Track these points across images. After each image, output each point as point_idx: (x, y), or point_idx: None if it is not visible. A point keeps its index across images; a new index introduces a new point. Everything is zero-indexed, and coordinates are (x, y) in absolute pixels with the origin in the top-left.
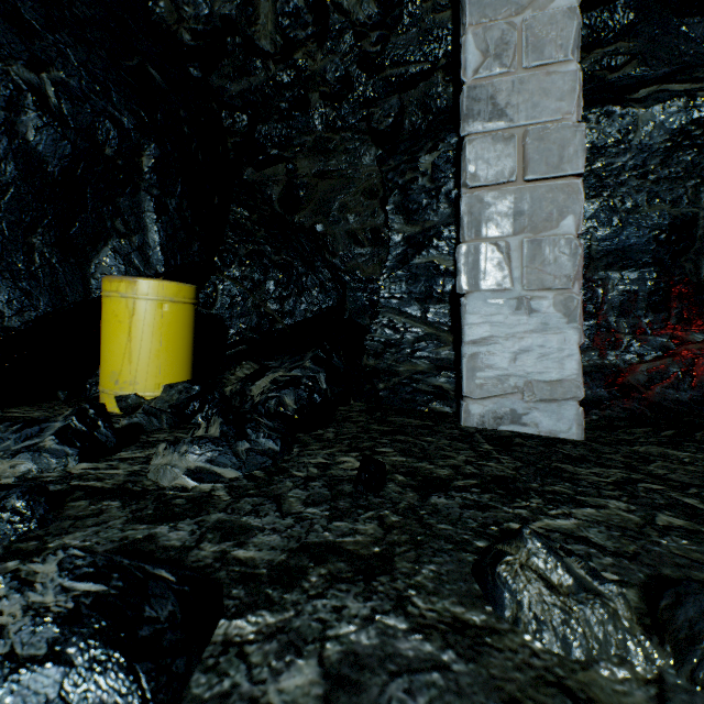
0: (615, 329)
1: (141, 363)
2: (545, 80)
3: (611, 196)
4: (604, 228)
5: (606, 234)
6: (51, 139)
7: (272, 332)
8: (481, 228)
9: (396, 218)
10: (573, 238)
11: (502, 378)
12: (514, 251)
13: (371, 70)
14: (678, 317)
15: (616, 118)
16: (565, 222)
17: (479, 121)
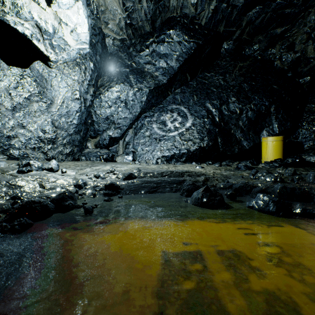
0: None
1: (268, 154)
2: None
3: None
4: None
5: None
6: (252, 114)
7: None
8: None
9: None
10: None
11: None
12: None
13: None
14: None
15: None
16: None
17: None
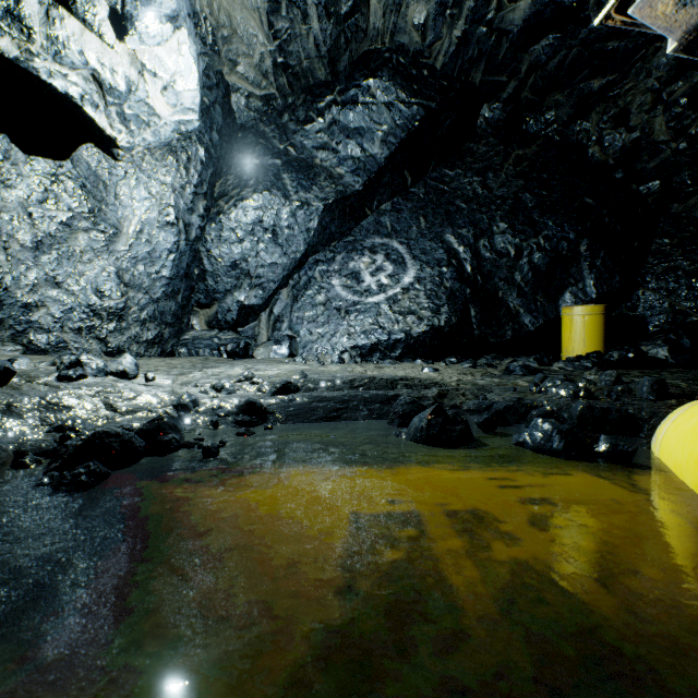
0: None
1: (575, 343)
2: None
3: None
4: None
5: None
6: (541, 259)
7: (685, 324)
8: None
9: None
10: None
11: None
12: None
13: None
14: None
15: None
16: None
17: None
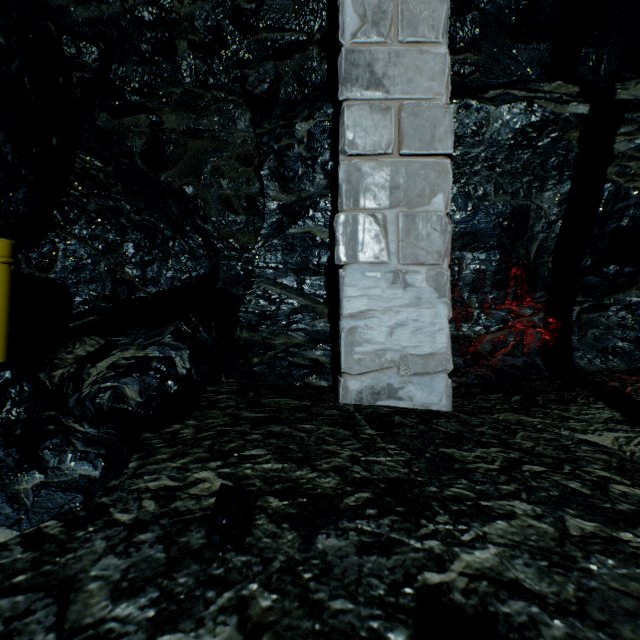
0: (468, 304)
1: None
2: (418, 58)
3: (466, 183)
4: (461, 212)
5: (462, 218)
6: None
7: (131, 301)
8: (359, 198)
9: (272, 184)
10: (443, 215)
11: (379, 353)
12: (390, 224)
13: (245, 29)
14: (514, 294)
15: (473, 111)
16: (436, 200)
17: (357, 87)
